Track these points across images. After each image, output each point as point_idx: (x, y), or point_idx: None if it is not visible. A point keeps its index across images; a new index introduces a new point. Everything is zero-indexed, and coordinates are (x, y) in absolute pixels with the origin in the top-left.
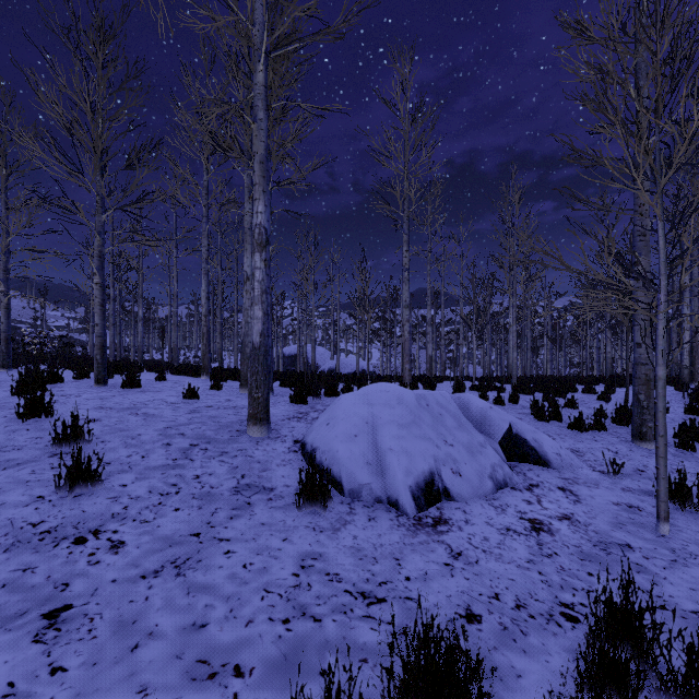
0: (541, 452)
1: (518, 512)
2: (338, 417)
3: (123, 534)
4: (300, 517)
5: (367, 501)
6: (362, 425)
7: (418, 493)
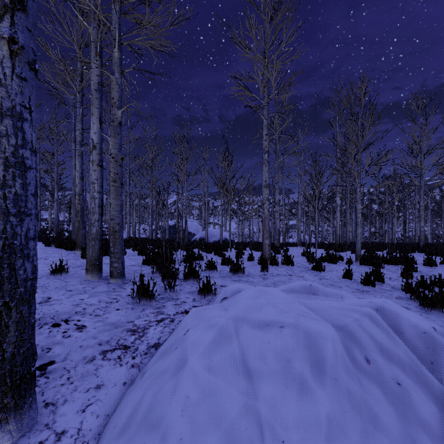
0: None
1: None
2: (166, 431)
3: None
4: None
5: None
6: None
7: None
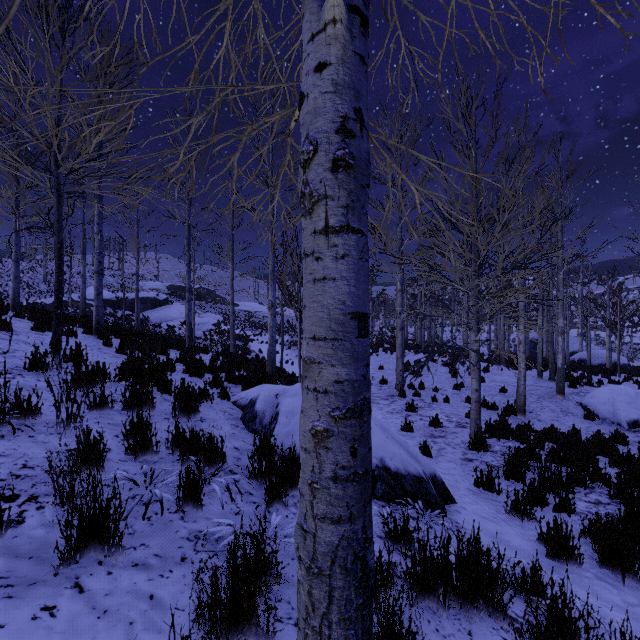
0: None
1: None
2: (596, 396)
3: (538, 413)
4: (584, 420)
5: (608, 422)
6: (607, 400)
7: (629, 423)
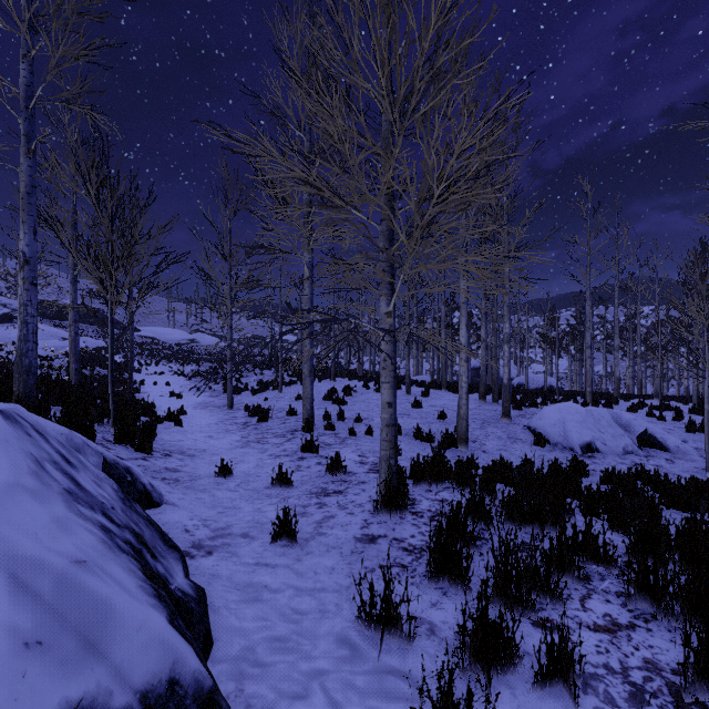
0: (664, 444)
1: (631, 461)
2: (545, 417)
3: (483, 442)
4: (535, 447)
5: (560, 448)
6: (557, 421)
7: (583, 447)
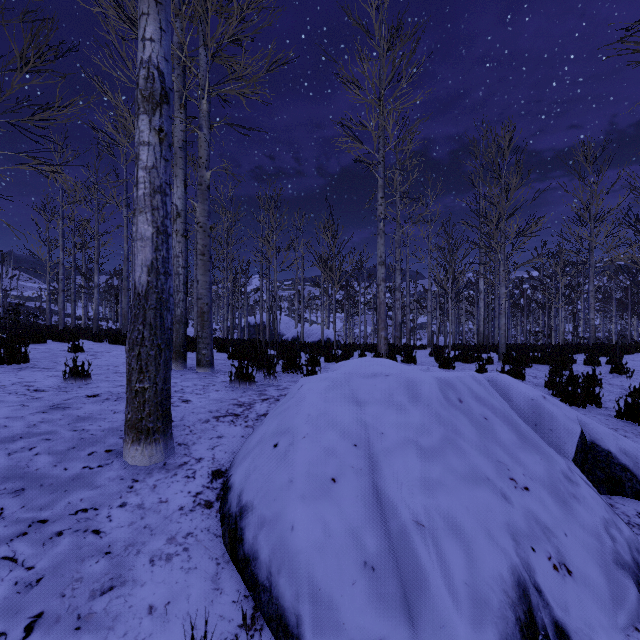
0: None
1: None
2: (295, 431)
3: None
4: None
5: None
6: (345, 451)
7: None
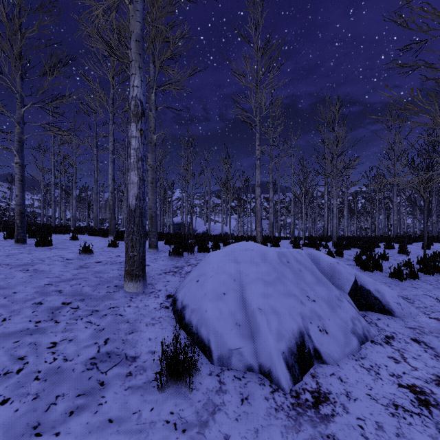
0: (384, 302)
1: (392, 376)
2: (207, 274)
3: None
4: (161, 402)
5: (237, 370)
6: (229, 282)
7: (292, 359)
